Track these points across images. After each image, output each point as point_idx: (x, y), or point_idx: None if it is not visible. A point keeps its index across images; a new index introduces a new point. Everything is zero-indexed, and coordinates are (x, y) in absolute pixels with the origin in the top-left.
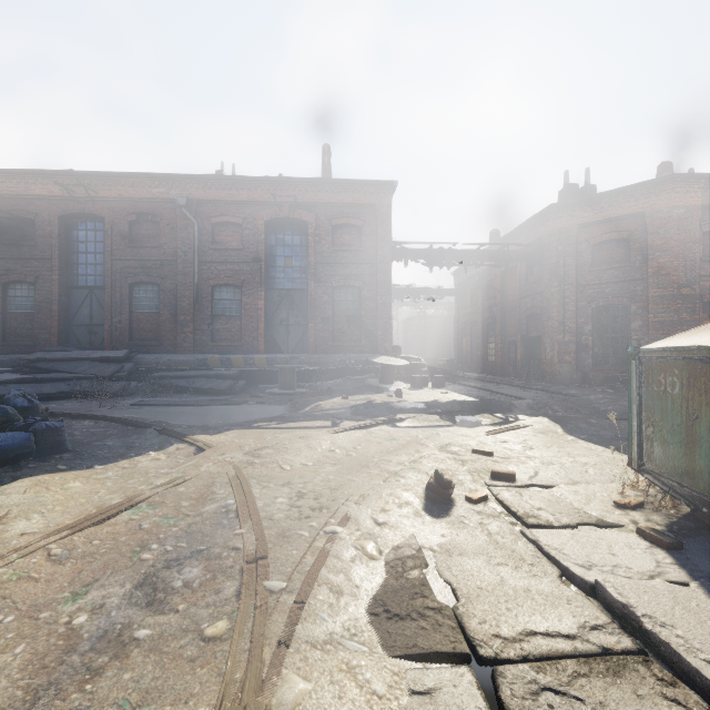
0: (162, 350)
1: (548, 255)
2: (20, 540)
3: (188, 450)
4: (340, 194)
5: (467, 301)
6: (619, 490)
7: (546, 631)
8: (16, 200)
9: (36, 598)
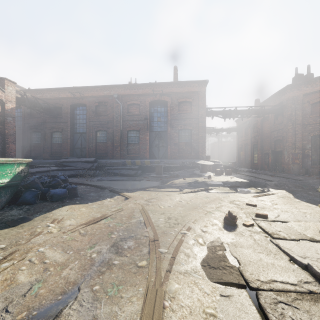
0: (108, 157)
1: (286, 110)
2: (69, 227)
3: (122, 198)
4: (181, 88)
5: (243, 134)
6: None
7: (281, 281)
8: (55, 100)
9: (78, 247)
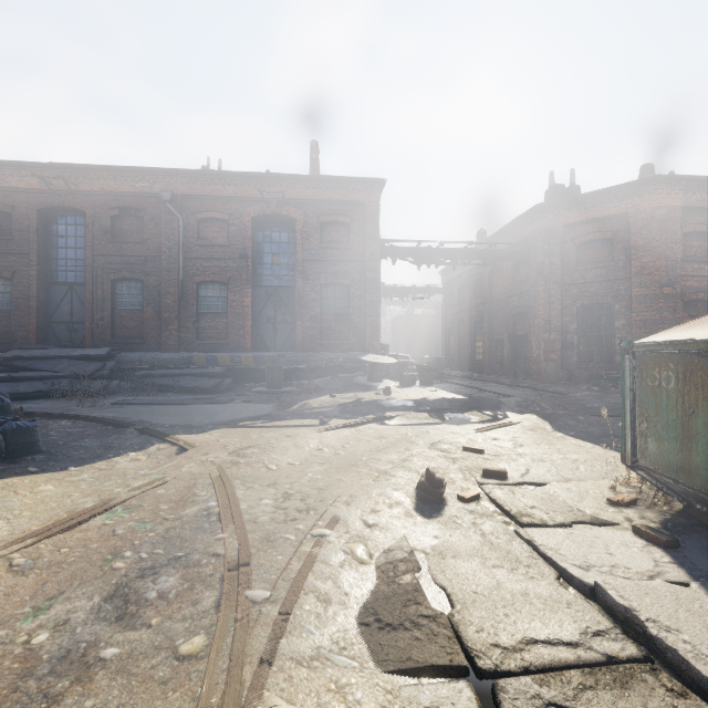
0: (146, 347)
1: (534, 255)
2: None
3: (169, 451)
4: (328, 191)
5: (455, 300)
6: (611, 487)
7: (547, 639)
8: None
9: None
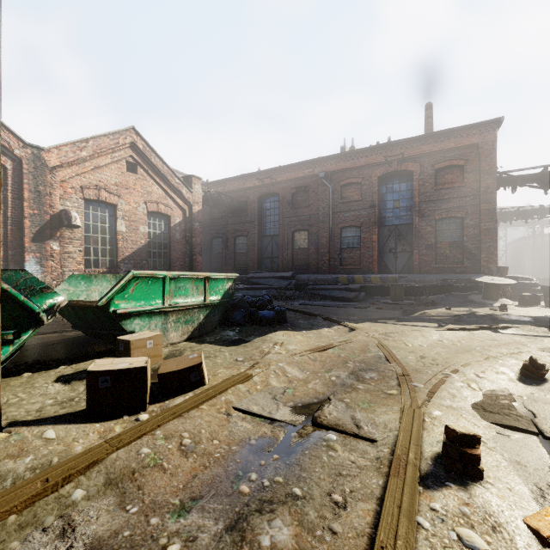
0: (310, 271)
1: None
2: (296, 351)
3: (344, 329)
4: (442, 143)
5: None
6: None
7: None
8: (239, 192)
9: (312, 369)
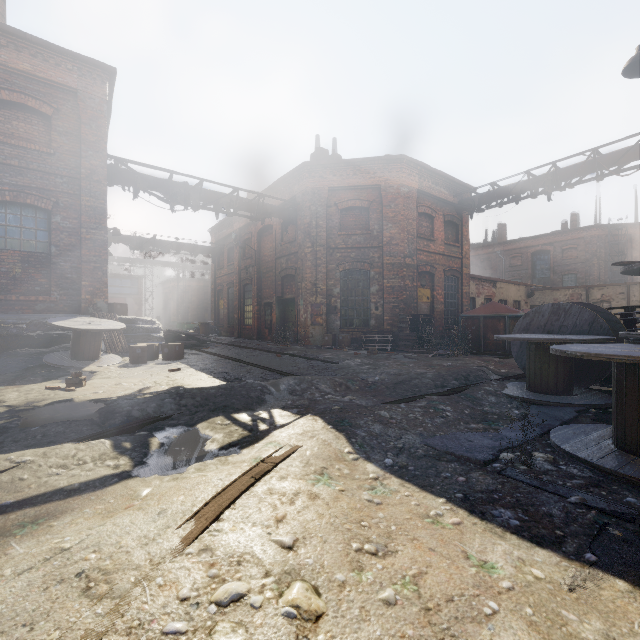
0: None
1: (302, 215)
2: None
3: None
4: (3, 49)
5: (224, 261)
6: None
7: None
8: None
9: None
